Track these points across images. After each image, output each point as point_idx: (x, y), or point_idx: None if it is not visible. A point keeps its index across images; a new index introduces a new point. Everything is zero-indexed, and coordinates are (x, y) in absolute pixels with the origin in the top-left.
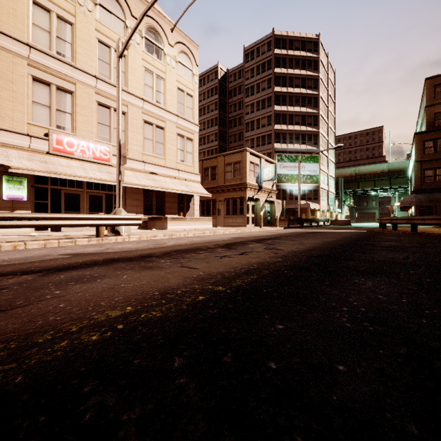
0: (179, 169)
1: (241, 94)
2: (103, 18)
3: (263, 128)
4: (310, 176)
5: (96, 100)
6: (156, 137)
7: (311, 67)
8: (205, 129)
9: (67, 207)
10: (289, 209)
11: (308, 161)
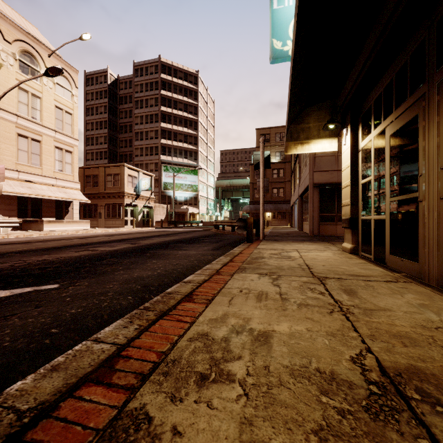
0: (57, 178)
1: (132, 104)
2: None
3: (151, 140)
4: (191, 185)
5: None
6: (31, 149)
7: (192, 96)
8: (94, 130)
9: None
10: (176, 212)
11: (189, 173)
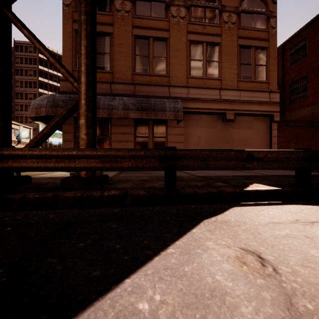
0: None
1: (12, 69)
2: None
3: (30, 100)
4: None
5: None
6: None
7: None
8: None
9: None
10: None
11: None
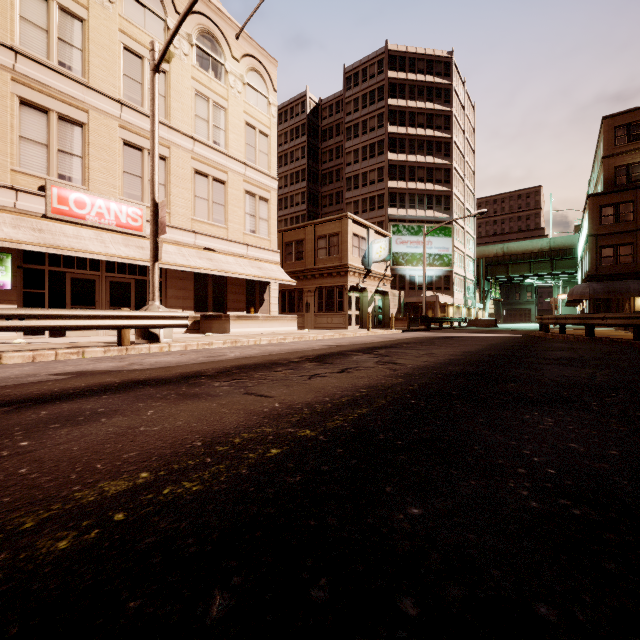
0: (248, 244)
1: (340, 136)
2: (131, 13)
3: (372, 186)
4: (439, 255)
5: (121, 137)
6: (213, 195)
7: (441, 98)
8: (287, 187)
9: (75, 300)
10: (409, 303)
11: (436, 234)
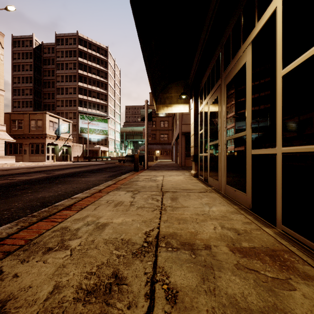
0: None
1: (54, 65)
2: None
3: (70, 95)
4: (102, 130)
5: None
6: None
7: (103, 64)
8: (20, 83)
9: None
10: (90, 150)
11: (101, 121)
